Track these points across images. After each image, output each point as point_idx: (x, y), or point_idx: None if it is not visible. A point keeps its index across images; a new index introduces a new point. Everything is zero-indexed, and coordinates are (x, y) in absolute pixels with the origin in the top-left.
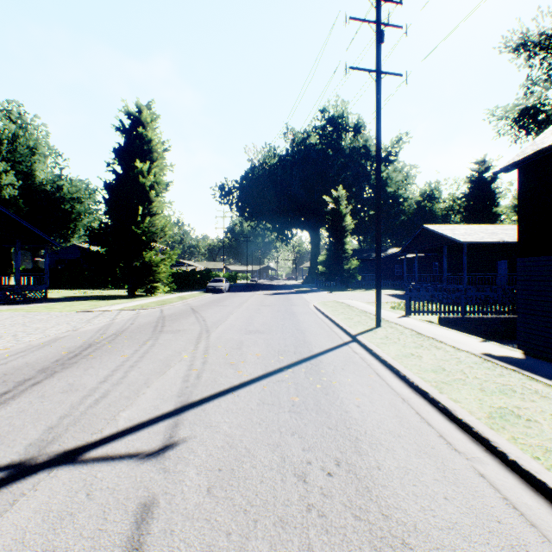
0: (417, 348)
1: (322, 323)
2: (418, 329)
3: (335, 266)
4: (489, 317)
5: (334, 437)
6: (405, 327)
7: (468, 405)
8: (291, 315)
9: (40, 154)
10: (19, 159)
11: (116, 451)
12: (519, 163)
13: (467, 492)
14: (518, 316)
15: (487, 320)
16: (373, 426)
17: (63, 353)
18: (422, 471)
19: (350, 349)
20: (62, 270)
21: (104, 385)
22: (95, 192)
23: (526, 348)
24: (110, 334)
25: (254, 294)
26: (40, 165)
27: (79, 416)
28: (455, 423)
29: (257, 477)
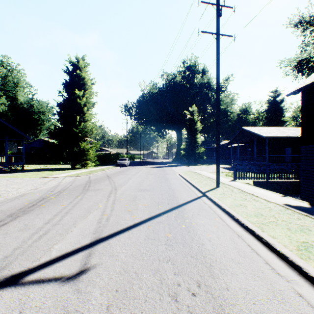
0: (243, 200)
1: (184, 185)
2: (242, 188)
3: (191, 151)
4: (283, 181)
5: (195, 264)
6: (234, 187)
7: (282, 240)
8: (165, 179)
9: (20, 86)
10: (8, 89)
11: (46, 275)
12: (302, 89)
13: (293, 309)
14: (302, 180)
15: (282, 183)
16: (220, 255)
17: (25, 203)
18: (258, 291)
19: (202, 201)
20: (34, 153)
21: (47, 225)
22: (52, 108)
23: (306, 200)
24: (57, 191)
25: (144, 167)
26: (20, 92)
27: (27, 248)
28: (275, 253)
29: (142, 297)
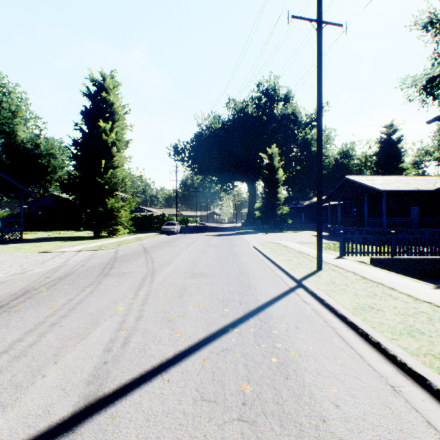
0: (371, 297)
1: (263, 265)
2: (360, 272)
3: (269, 212)
4: (418, 258)
5: None
6: (346, 270)
7: None
8: (233, 256)
9: (20, 117)
10: (2, 120)
11: None
12: None
13: None
14: None
15: (416, 261)
16: None
17: None
18: None
19: (299, 298)
20: (42, 215)
21: (1, 358)
22: (68, 149)
23: None
24: (55, 277)
25: (202, 235)
26: (21, 126)
27: None
28: None
29: None
